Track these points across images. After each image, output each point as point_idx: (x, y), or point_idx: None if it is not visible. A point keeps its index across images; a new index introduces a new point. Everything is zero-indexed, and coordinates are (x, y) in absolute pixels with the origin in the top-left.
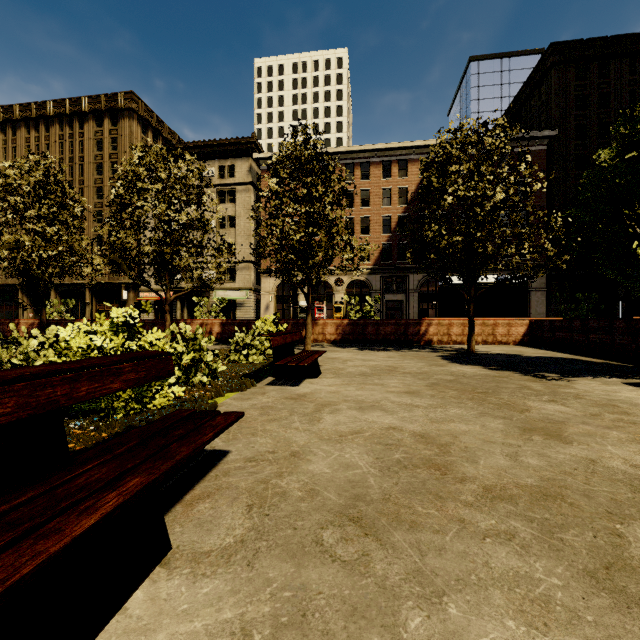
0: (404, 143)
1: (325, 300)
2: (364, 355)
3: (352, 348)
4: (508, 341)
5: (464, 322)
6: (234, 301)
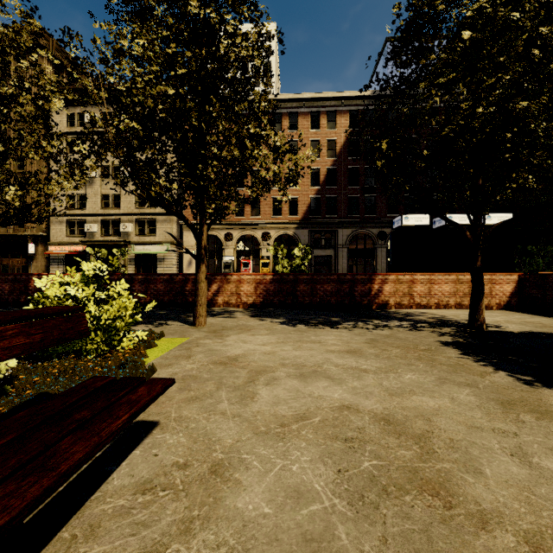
0: (333, 93)
1: (252, 255)
2: (298, 344)
3: (277, 319)
4: (490, 304)
5: (431, 278)
6: (154, 256)
